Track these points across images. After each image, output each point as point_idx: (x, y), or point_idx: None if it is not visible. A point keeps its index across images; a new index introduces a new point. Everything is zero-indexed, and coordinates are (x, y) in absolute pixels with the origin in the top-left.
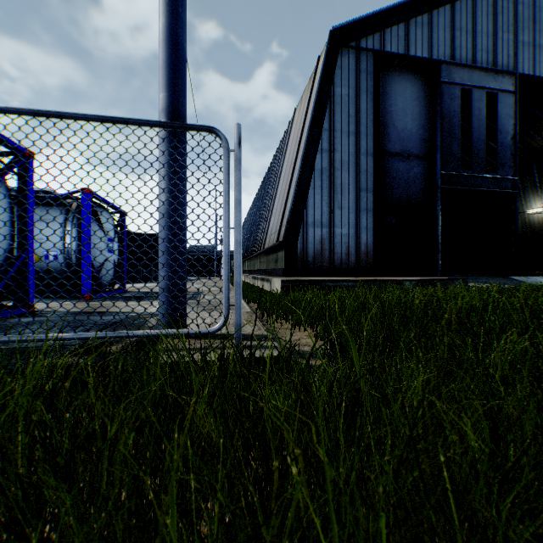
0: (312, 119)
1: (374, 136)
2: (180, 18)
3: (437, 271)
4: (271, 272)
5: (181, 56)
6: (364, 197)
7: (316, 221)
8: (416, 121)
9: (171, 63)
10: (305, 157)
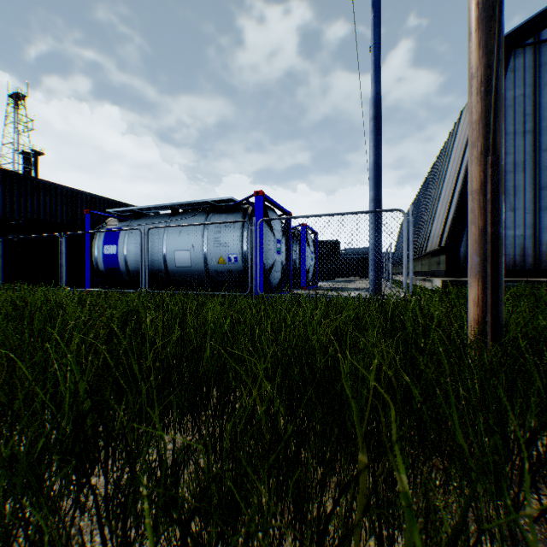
0: None
1: None
2: (380, 155)
3: None
4: (433, 274)
5: (380, 172)
6: (545, 195)
7: None
8: None
9: (376, 177)
10: None
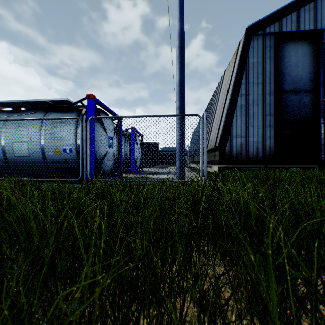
0: (235, 79)
1: (274, 83)
2: (183, 75)
3: (320, 162)
4: (211, 162)
5: (184, 87)
6: (267, 119)
7: (237, 134)
8: (304, 69)
9: (181, 91)
10: (231, 100)
